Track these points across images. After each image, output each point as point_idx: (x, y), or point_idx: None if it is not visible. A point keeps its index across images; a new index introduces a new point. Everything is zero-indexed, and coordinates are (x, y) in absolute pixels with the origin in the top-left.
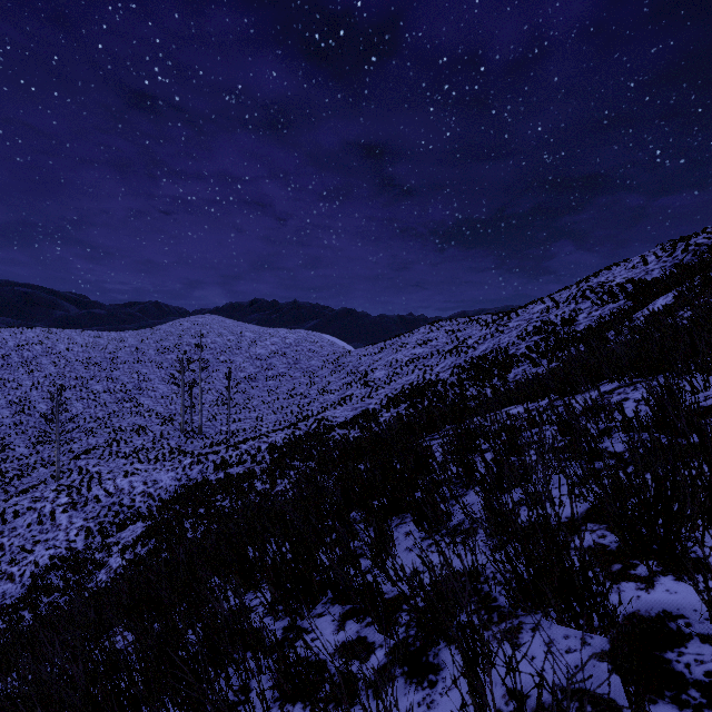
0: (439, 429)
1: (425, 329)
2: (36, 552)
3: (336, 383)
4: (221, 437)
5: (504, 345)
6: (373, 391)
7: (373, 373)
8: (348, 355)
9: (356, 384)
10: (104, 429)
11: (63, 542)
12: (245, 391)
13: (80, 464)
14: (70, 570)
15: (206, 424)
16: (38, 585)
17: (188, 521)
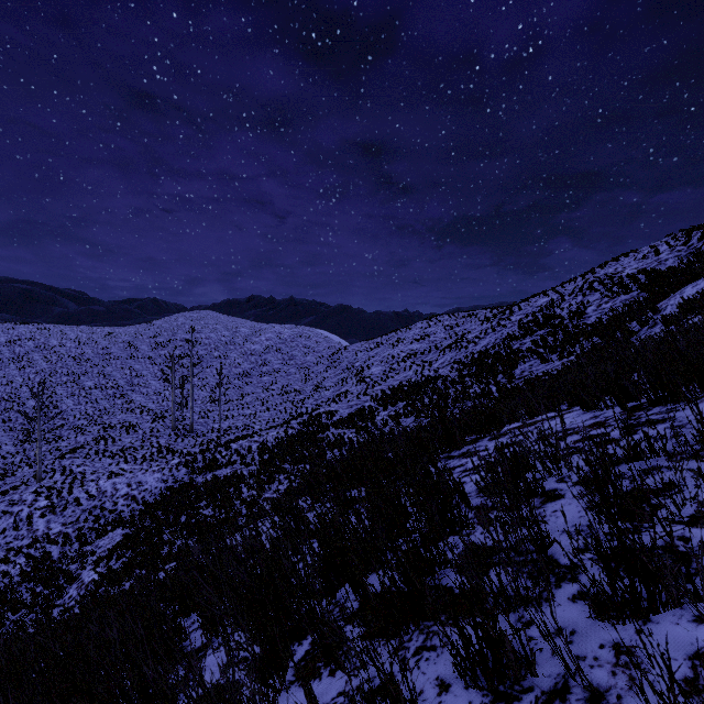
0: (460, 445)
1: (422, 324)
2: (8, 561)
3: (331, 379)
4: (213, 435)
5: (507, 340)
6: (369, 387)
7: (369, 369)
8: (344, 351)
9: (352, 380)
10: (93, 427)
11: (38, 550)
12: (239, 387)
13: (65, 464)
14: (42, 582)
15: (198, 421)
16: (6, 599)
17: (168, 530)
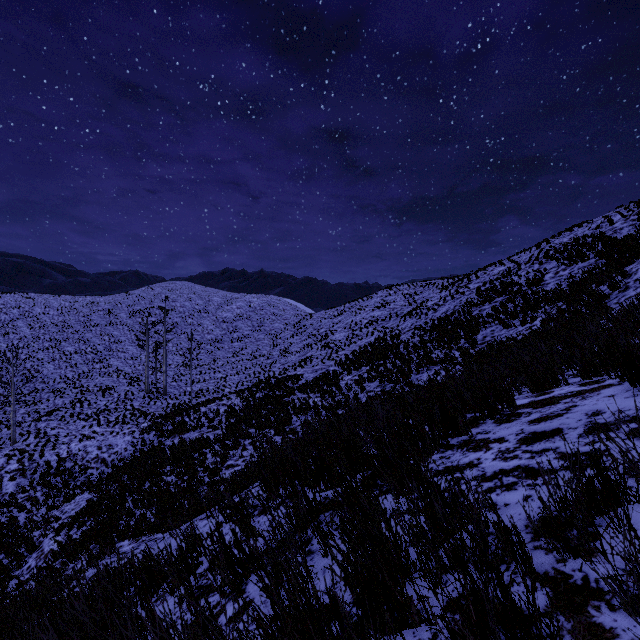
0: (463, 433)
1: (383, 293)
2: None
3: (297, 344)
4: (185, 398)
5: (466, 306)
6: (333, 352)
7: (333, 335)
8: (309, 318)
9: (317, 345)
10: (72, 390)
11: (5, 514)
12: (211, 352)
13: (40, 426)
14: (4, 549)
15: (171, 384)
16: None
17: (131, 497)
